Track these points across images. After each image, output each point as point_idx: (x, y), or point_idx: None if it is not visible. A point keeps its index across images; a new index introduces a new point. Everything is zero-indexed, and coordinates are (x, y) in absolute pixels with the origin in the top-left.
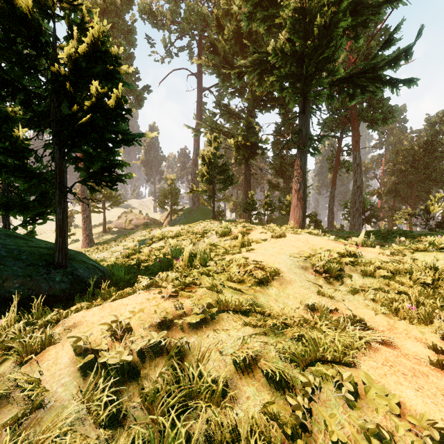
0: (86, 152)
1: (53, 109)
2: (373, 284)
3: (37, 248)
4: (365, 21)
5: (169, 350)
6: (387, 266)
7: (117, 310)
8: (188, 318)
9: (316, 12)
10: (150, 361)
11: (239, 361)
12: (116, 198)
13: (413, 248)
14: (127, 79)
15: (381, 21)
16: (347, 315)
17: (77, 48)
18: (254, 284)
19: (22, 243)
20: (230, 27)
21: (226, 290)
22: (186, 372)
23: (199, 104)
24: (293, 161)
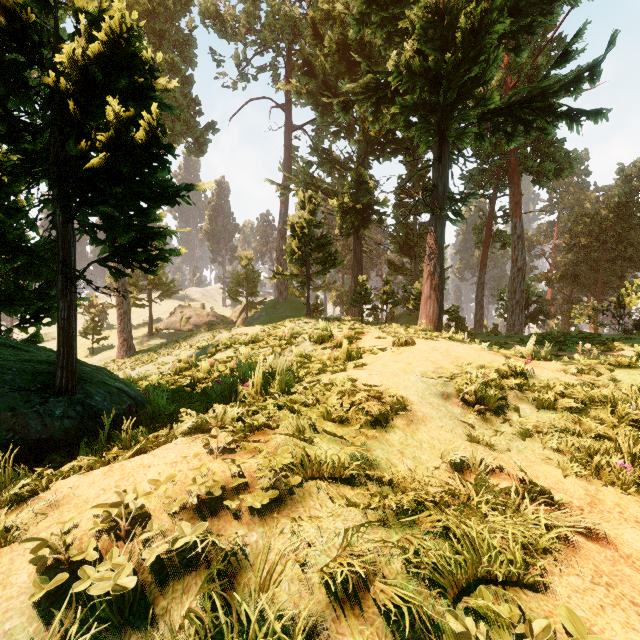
0: (105, 215)
1: (54, 147)
2: (554, 421)
3: (32, 362)
4: (532, 25)
5: (211, 559)
6: (574, 391)
7: (131, 477)
8: (248, 496)
9: (458, 11)
10: (174, 580)
11: (337, 580)
12: (167, 286)
13: (613, 362)
14: (184, 113)
15: (552, 28)
16: (517, 477)
17: (87, 49)
18: (366, 423)
19: (10, 354)
20: (333, 36)
21: (319, 436)
22: (234, 613)
23: (287, 149)
24: (424, 231)
